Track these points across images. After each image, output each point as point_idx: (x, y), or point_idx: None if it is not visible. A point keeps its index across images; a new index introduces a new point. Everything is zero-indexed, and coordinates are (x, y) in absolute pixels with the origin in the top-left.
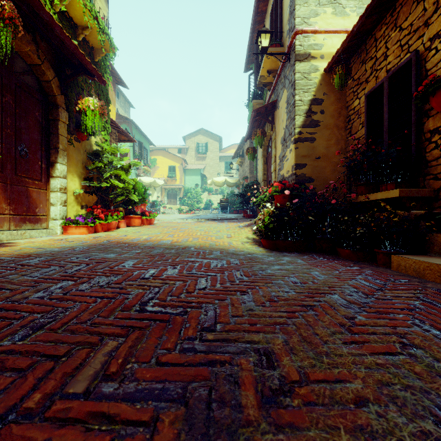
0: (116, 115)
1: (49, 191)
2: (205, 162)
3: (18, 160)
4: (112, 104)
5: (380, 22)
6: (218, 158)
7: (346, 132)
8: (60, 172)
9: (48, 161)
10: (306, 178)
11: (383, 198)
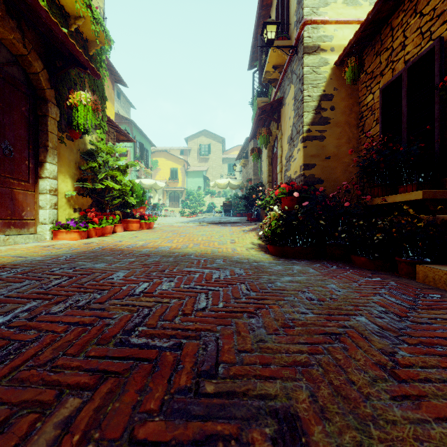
0: (116, 115)
1: (37, 193)
2: (208, 164)
3: (1, 159)
4: (111, 103)
5: (396, 9)
6: (221, 159)
7: (358, 130)
8: (49, 172)
9: (36, 160)
10: (315, 179)
11: (403, 201)
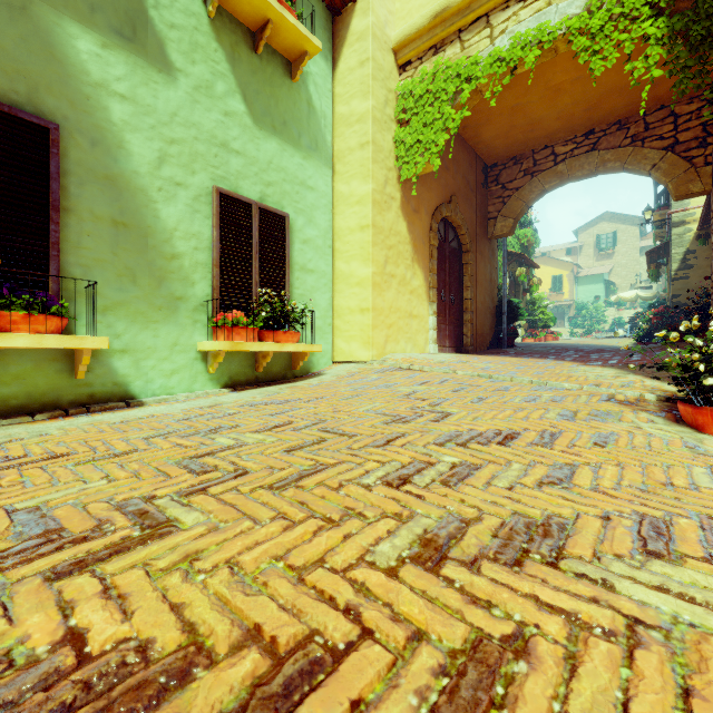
0: None
1: (515, 323)
2: (612, 262)
3: None
4: None
5: None
6: (637, 251)
7: None
8: None
9: None
10: (680, 304)
11: None
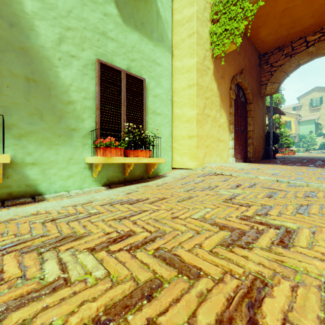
0: None
1: None
2: (319, 113)
3: None
4: None
5: None
6: None
7: None
8: None
9: None
10: None
11: None
